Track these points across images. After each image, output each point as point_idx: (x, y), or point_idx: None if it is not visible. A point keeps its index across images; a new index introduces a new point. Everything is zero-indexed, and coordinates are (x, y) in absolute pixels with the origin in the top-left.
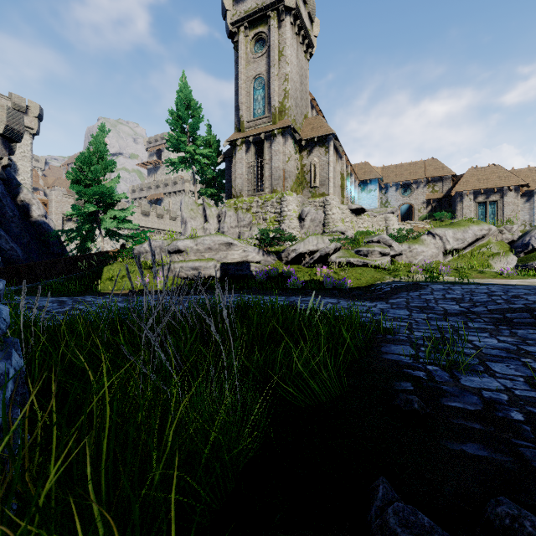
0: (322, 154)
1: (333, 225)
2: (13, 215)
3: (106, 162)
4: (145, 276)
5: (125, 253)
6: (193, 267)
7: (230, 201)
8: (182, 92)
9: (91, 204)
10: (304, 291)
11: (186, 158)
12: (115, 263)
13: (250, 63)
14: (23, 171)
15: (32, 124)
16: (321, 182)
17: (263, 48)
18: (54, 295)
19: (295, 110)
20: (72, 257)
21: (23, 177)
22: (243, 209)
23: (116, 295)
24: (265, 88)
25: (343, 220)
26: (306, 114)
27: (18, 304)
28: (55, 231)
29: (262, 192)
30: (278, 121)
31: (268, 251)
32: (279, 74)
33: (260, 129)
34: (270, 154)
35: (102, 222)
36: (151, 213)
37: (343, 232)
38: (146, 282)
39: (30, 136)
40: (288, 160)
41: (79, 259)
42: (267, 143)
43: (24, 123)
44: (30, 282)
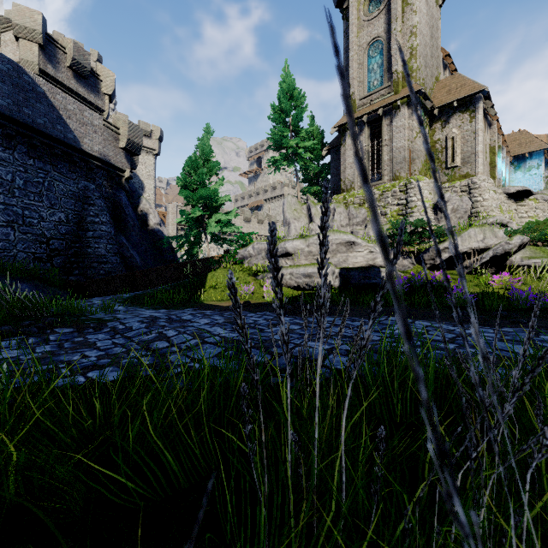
0: (464, 122)
1: (486, 215)
2: (134, 224)
3: (211, 164)
4: (249, 284)
5: (228, 258)
6: (304, 274)
7: (339, 196)
8: (285, 82)
9: (197, 208)
10: (484, 311)
11: (288, 155)
12: (218, 269)
13: (364, 27)
14: (148, 188)
15: (154, 146)
16: (462, 160)
17: (380, 5)
18: (154, 306)
19: (424, 72)
20: (180, 263)
21: (148, 193)
22: (354, 204)
23: (219, 308)
24: (383, 52)
25: (501, 208)
26: (436, 76)
27: (106, 321)
28: (166, 238)
29: (379, 181)
30: (401, 90)
31: (403, 252)
32: (402, 30)
33: (377, 104)
34: (391, 132)
35: (207, 227)
36: (252, 220)
37: (505, 223)
38: (251, 292)
39: (153, 156)
40: (416, 136)
41: (186, 265)
42: (386, 120)
43: (149, 146)
44: (144, 289)
